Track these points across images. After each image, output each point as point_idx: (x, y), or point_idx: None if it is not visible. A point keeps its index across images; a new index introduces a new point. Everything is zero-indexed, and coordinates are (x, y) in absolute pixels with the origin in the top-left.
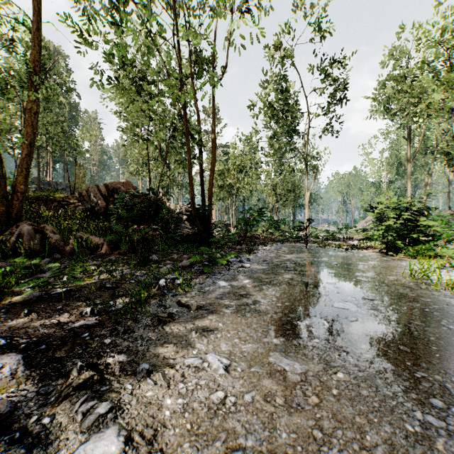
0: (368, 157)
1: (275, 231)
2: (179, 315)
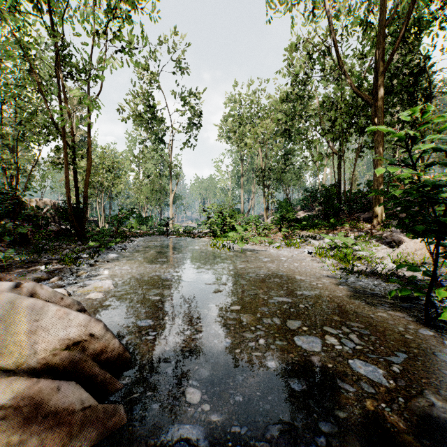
0: (219, 168)
1: (144, 227)
2: (99, 264)
